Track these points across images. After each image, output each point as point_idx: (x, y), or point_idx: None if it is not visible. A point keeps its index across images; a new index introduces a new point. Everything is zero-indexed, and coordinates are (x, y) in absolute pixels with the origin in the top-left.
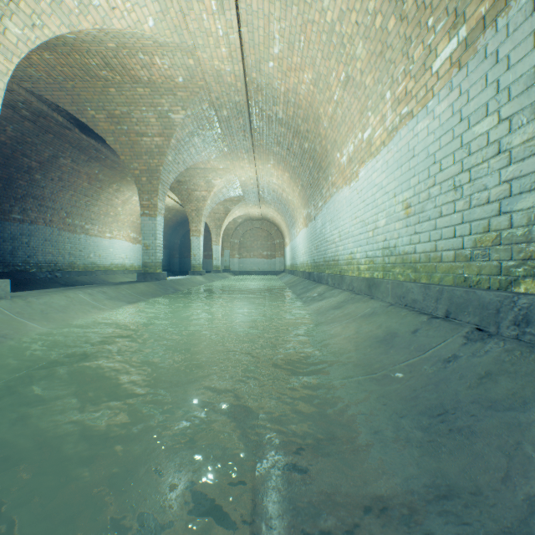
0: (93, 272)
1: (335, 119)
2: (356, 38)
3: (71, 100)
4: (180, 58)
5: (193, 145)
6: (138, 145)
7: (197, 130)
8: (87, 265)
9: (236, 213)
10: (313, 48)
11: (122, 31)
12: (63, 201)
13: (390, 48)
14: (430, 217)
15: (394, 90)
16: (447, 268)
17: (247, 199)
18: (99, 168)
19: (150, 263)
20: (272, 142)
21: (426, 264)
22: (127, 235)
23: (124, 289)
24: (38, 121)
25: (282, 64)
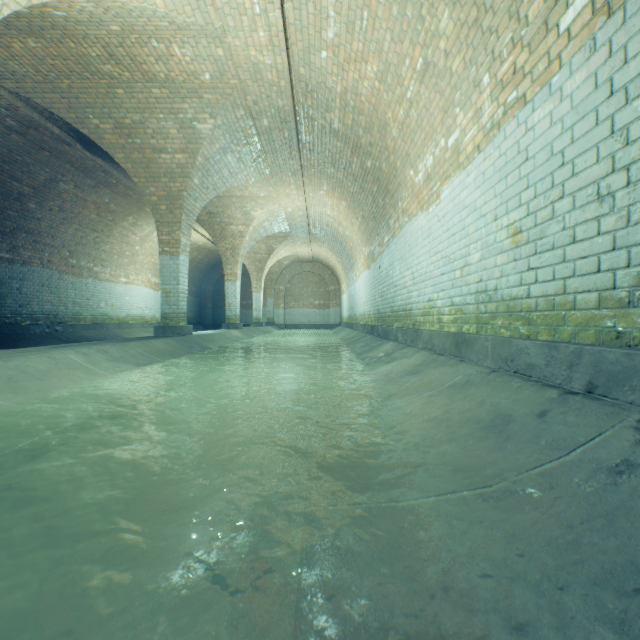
0: (104, 325)
1: (408, 125)
2: (440, 5)
3: (68, 105)
4: (206, 47)
5: (226, 164)
6: (155, 164)
7: (231, 146)
8: (96, 317)
9: (281, 253)
10: (380, 27)
11: (126, 5)
12: (66, 237)
13: (491, 12)
14: (554, 245)
15: (495, 71)
16: (585, 319)
17: (295, 235)
18: (109, 196)
19: (172, 314)
20: (326, 161)
21: (548, 313)
22: (147, 280)
23: (133, 347)
24: (28, 134)
25: (338, 54)
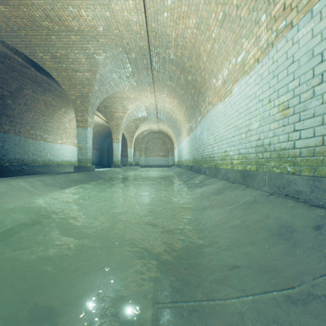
0: (49, 165)
1: (212, 53)
2: None
3: (25, 45)
4: (100, 11)
5: (112, 79)
6: (74, 78)
7: (115, 69)
8: (45, 161)
9: (142, 128)
10: None
11: None
12: (28, 119)
13: None
14: (314, 114)
15: (270, 11)
16: None
17: (150, 118)
18: (51, 97)
19: (83, 160)
20: (166, 77)
21: (309, 158)
22: (72, 142)
23: (59, 178)
24: (5, 62)
25: (173, 14)
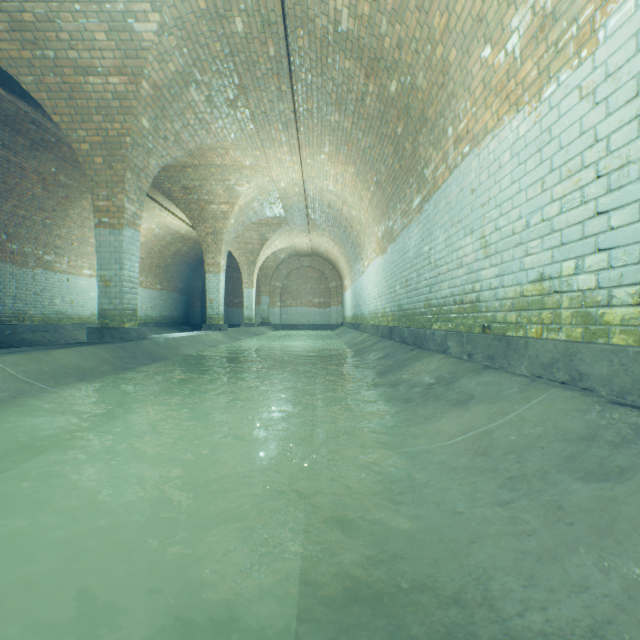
0: (58, 325)
1: None
2: None
3: None
4: None
5: (190, 104)
6: (81, 94)
7: (193, 71)
8: (48, 315)
9: (276, 244)
10: None
11: None
12: None
13: None
14: None
15: None
16: None
17: (291, 221)
18: (55, 163)
19: (112, 311)
20: (328, 102)
21: None
22: None
23: None
24: None
25: None
